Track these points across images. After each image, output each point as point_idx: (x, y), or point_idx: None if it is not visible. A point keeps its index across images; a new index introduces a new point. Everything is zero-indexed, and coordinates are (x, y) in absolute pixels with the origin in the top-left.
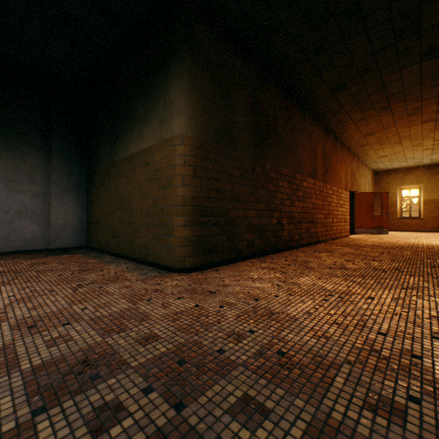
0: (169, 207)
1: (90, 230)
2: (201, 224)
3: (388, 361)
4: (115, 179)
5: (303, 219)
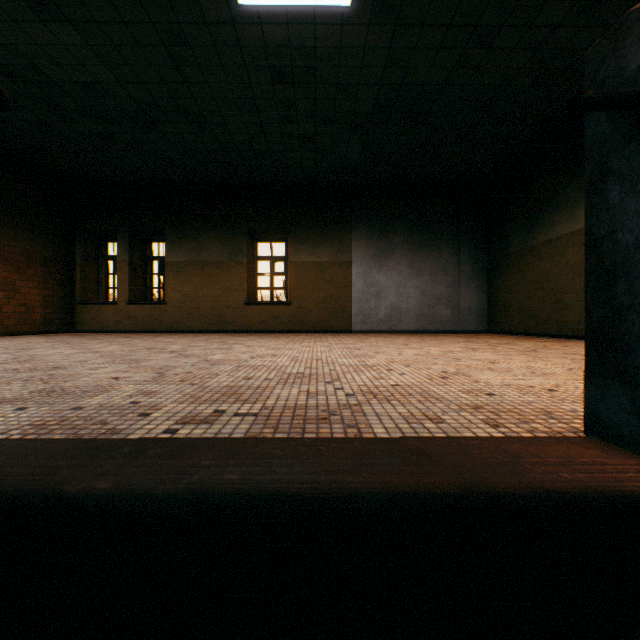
0: None
1: (492, 314)
2: None
3: None
4: (532, 262)
5: None
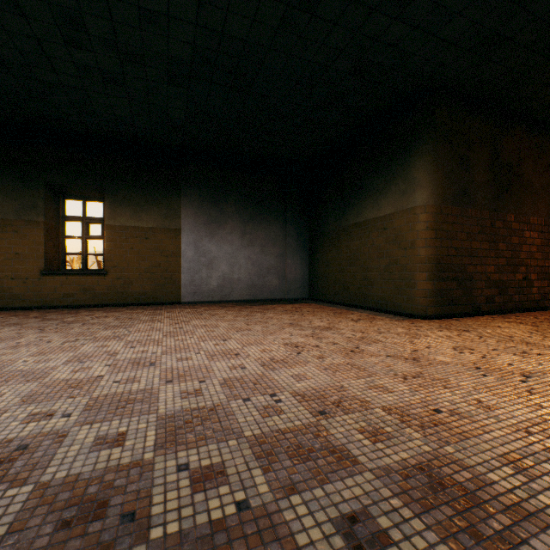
0: (410, 265)
1: (313, 284)
2: (440, 279)
3: None
4: (345, 241)
5: None
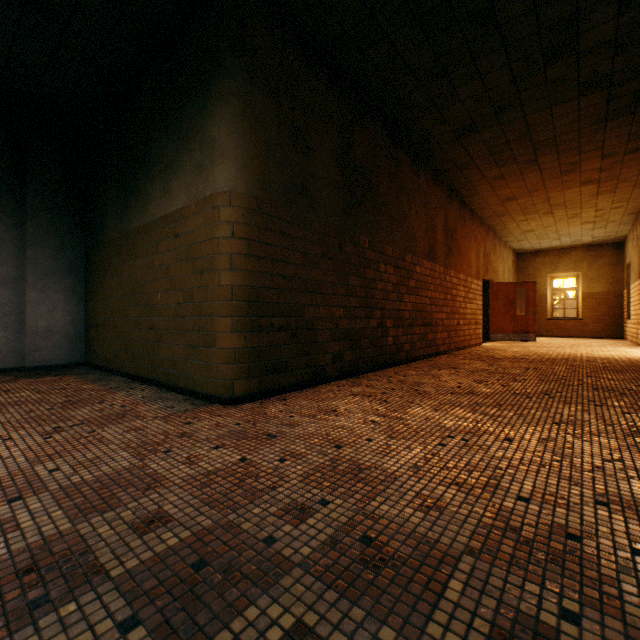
0: (209, 303)
1: (91, 337)
2: (260, 329)
3: (532, 547)
4: (129, 258)
5: (416, 321)
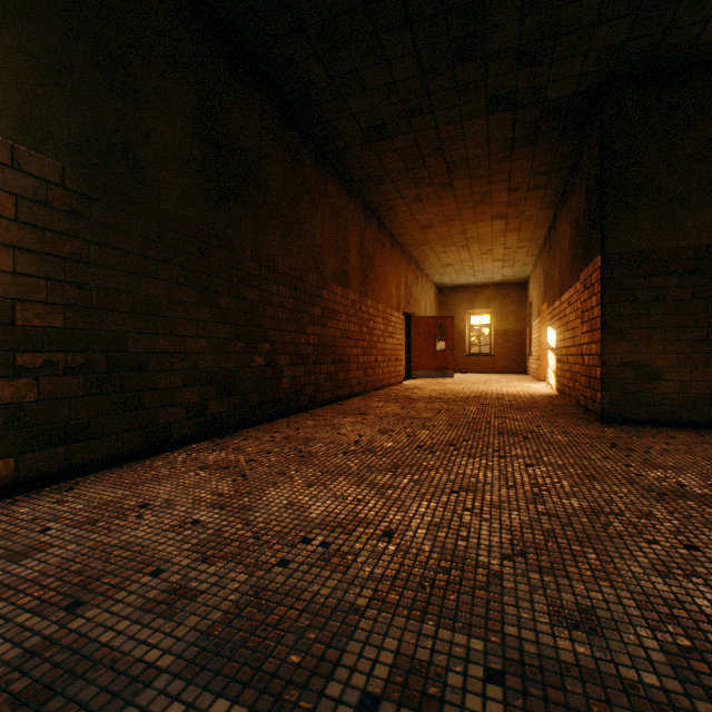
0: None
1: None
2: (17, 372)
3: None
4: None
5: (323, 357)
